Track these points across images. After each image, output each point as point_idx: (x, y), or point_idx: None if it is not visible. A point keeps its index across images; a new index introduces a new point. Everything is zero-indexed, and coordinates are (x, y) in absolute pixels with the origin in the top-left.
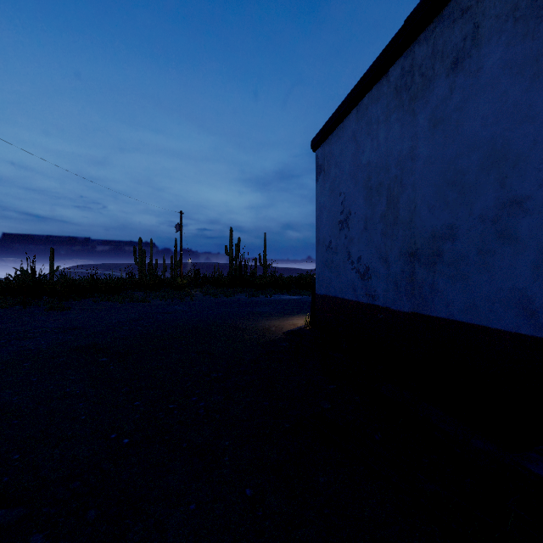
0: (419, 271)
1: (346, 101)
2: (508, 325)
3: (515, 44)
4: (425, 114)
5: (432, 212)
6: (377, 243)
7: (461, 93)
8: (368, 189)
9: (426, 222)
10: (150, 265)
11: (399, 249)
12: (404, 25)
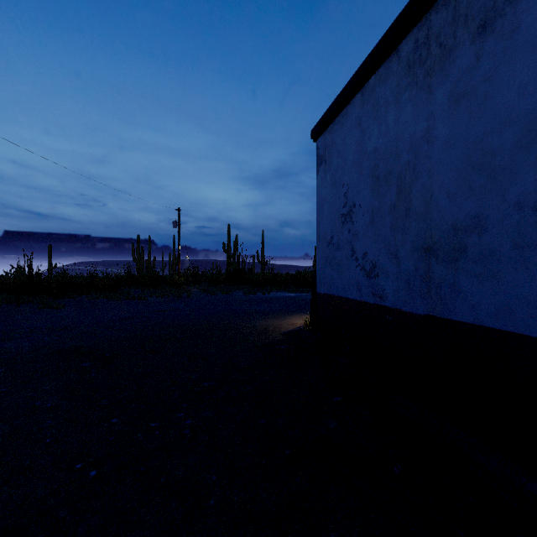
0: (437, 268)
1: (350, 84)
2: None
3: None
4: (444, 89)
5: (453, 201)
6: (385, 237)
7: (491, 60)
8: (375, 178)
9: (445, 213)
10: (148, 263)
11: (411, 244)
12: None
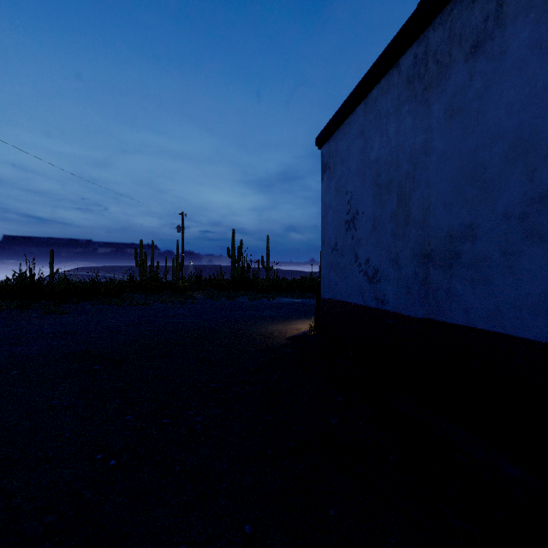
0: (434, 273)
1: (353, 94)
2: (538, 334)
3: (546, 21)
4: (441, 104)
5: (448, 210)
6: (386, 244)
7: (483, 79)
8: (377, 187)
9: (441, 221)
10: (151, 268)
11: (411, 251)
12: (417, 8)
